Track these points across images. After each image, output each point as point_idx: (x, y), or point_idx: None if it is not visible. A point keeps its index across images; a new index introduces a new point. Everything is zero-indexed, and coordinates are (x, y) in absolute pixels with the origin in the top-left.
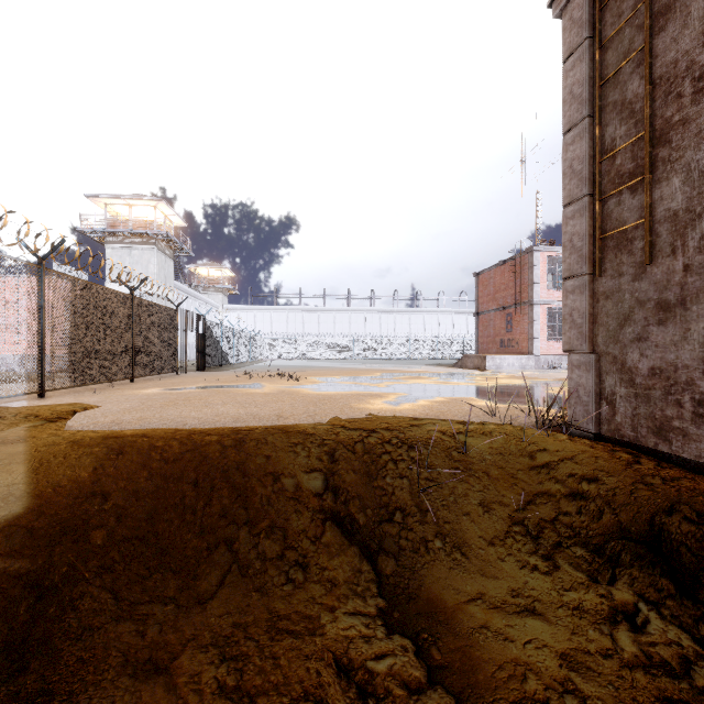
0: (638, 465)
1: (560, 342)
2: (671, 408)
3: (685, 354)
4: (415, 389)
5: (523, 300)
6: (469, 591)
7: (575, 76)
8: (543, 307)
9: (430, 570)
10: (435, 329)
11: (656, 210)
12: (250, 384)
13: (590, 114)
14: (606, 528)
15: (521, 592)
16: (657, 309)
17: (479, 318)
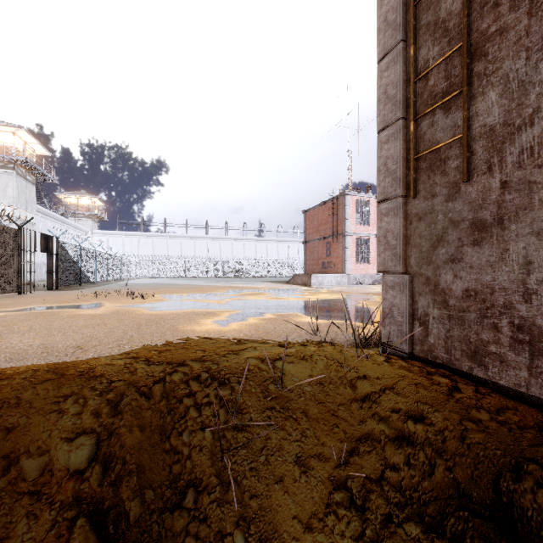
0: (459, 395)
1: (364, 264)
2: (487, 332)
3: (503, 276)
4: (249, 306)
5: (338, 232)
6: None
7: (390, 3)
8: (353, 238)
9: None
10: (275, 254)
11: (470, 127)
12: (89, 304)
13: (403, 39)
14: (441, 490)
15: None
16: (472, 229)
17: (306, 245)
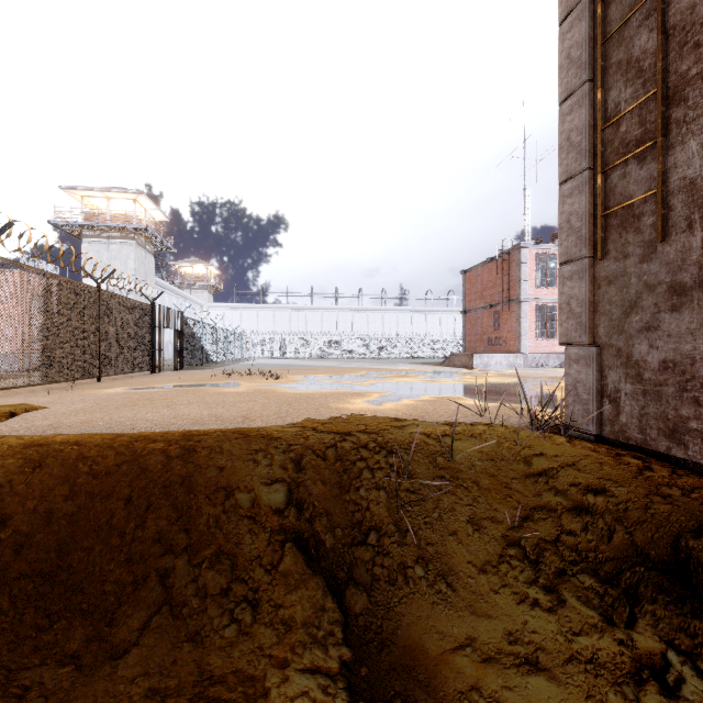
0: (650, 473)
1: (547, 340)
2: (687, 407)
3: None
4: (400, 388)
5: (510, 298)
6: (456, 635)
7: (574, 37)
8: (531, 305)
9: (409, 606)
10: (422, 328)
11: (668, 180)
12: (226, 383)
13: (590, 79)
14: (619, 551)
15: (520, 636)
16: (669, 293)
17: (466, 316)
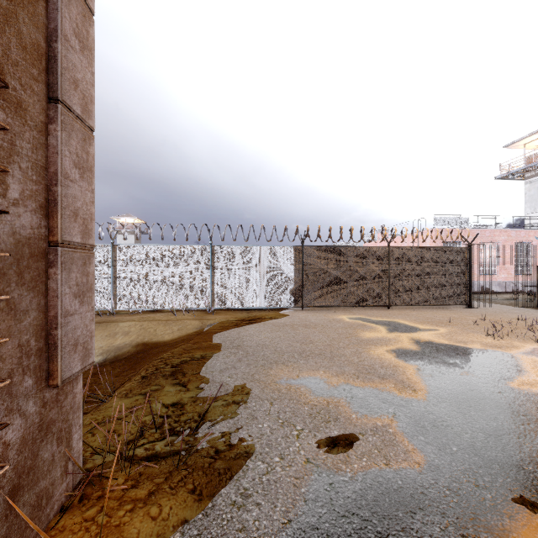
0: None
1: None
2: None
3: None
4: (501, 410)
5: None
6: None
7: None
8: None
9: None
10: None
11: None
12: (422, 328)
13: None
14: None
15: None
16: None
17: None
